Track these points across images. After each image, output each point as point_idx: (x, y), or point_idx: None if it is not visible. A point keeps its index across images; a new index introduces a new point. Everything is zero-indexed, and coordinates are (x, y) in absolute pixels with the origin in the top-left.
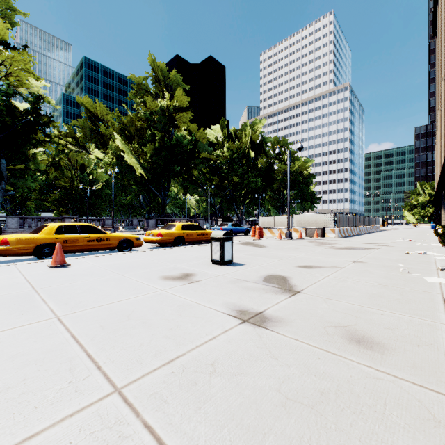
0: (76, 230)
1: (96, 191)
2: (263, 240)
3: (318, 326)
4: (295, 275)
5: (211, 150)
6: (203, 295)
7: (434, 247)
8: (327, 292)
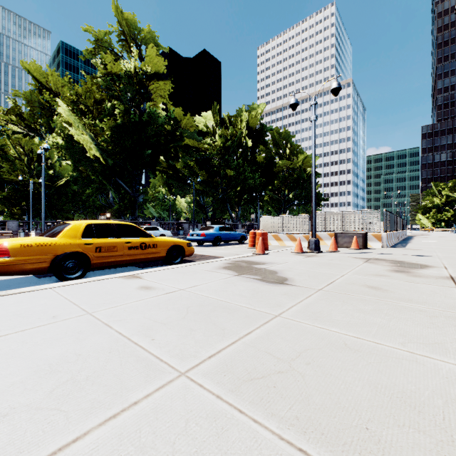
0: None
1: (59, 188)
2: (272, 256)
3: None
4: None
5: (200, 140)
6: None
7: None
8: None
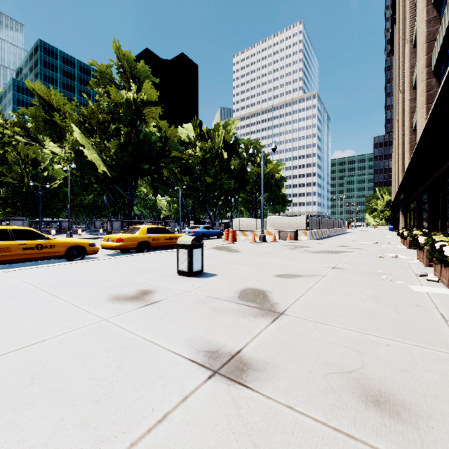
0: (7, 236)
1: (52, 190)
2: (237, 244)
3: (317, 374)
4: (274, 288)
5: (183, 149)
6: (160, 325)
7: (401, 250)
8: (315, 312)
